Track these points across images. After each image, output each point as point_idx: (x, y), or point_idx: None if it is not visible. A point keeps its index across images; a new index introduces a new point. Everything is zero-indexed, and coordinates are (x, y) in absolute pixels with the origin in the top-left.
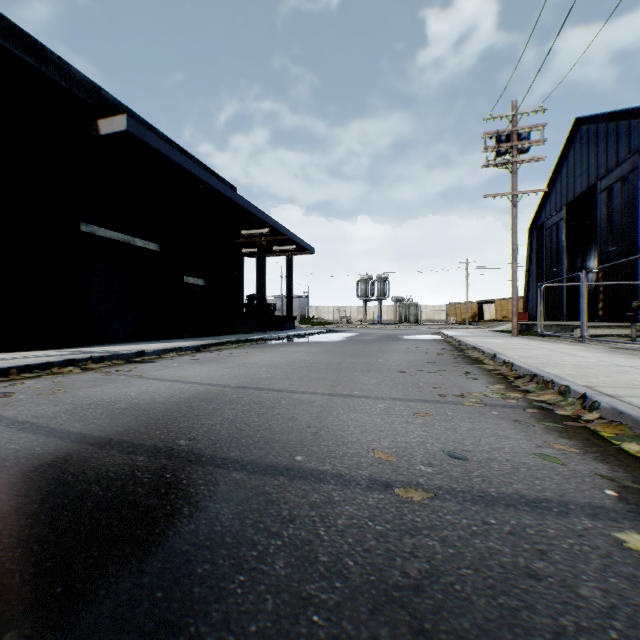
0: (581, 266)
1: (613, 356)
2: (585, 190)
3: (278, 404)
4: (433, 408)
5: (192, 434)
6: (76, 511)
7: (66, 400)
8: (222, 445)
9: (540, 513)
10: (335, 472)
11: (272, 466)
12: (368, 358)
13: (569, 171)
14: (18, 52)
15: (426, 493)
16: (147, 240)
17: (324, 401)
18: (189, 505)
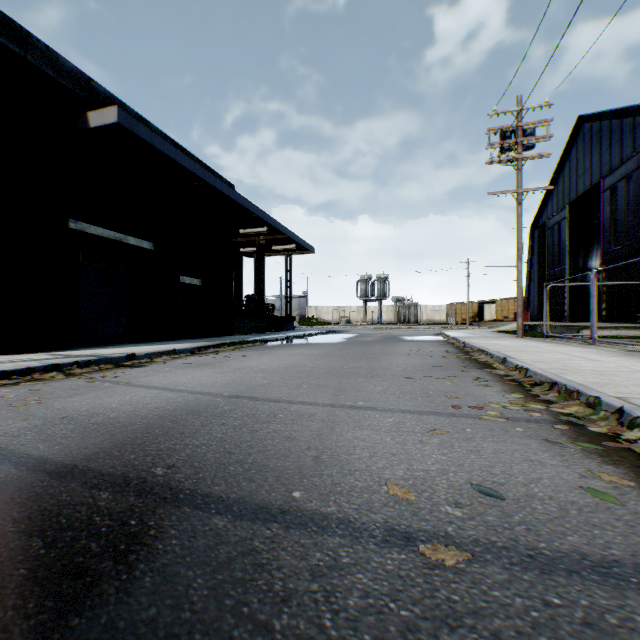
0: (583, 266)
1: (631, 360)
2: (588, 189)
3: (274, 418)
4: (448, 423)
5: (172, 459)
6: (1, 583)
7: (38, 413)
8: (206, 475)
9: (615, 585)
10: (342, 516)
11: (264, 507)
12: (371, 362)
13: (571, 170)
14: (1, 38)
15: (460, 552)
16: (140, 238)
17: (326, 414)
18: (153, 572)
